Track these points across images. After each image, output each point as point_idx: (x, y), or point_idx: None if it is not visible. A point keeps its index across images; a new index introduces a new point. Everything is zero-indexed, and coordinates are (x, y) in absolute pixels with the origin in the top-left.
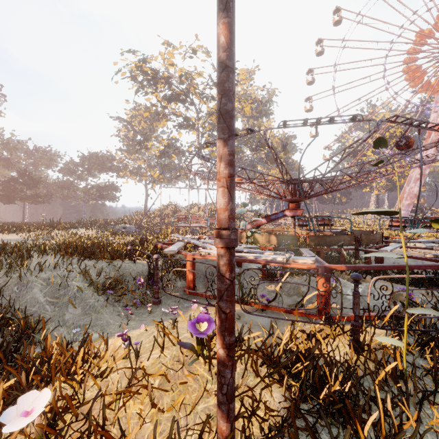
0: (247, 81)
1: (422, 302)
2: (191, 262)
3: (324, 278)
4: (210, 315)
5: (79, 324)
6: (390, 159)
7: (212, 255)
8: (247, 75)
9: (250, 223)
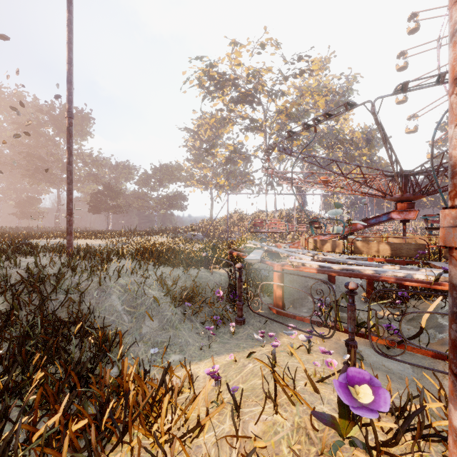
0: (320, 71)
1: None
2: (280, 274)
3: None
4: (312, 347)
5: (156, 341)
6: None
7: (309, 266)
8: (320, 65)
9: None
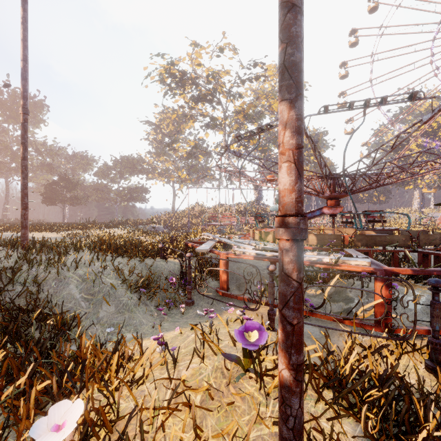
0: (275, 77)
1: None
2: (225, 261)
3: (383, 283)
4: None
5: (112, 323)
6: (438, 152)
7: (248, 254)
8: (275, 71)
9: None
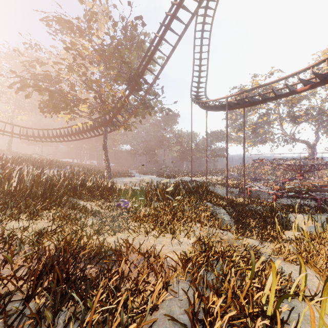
0: None
1: (302, 204)
2: (249, 190)
3: (274, 195)
4: None
5: None
6: None
7: (254, 189)
8: None
9: (281, 180)
